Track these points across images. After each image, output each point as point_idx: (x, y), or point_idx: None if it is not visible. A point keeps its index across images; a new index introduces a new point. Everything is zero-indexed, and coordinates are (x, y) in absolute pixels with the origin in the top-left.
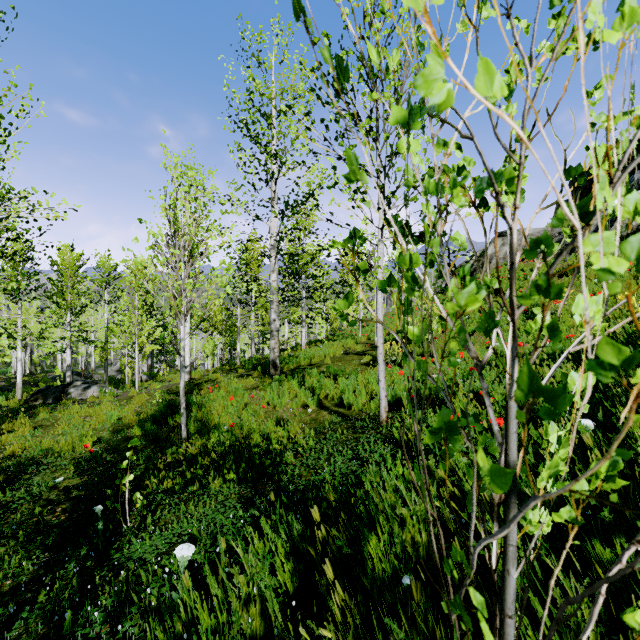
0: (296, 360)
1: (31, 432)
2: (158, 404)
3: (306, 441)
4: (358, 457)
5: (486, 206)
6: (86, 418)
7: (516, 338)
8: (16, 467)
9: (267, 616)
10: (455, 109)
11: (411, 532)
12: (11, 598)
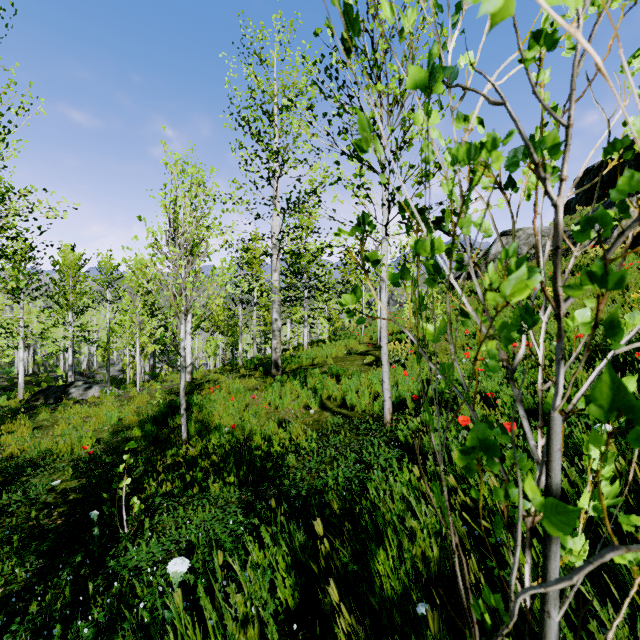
0: (298, 360)
1: (31, 433)
2: (159, 404)
3: (308, 443)
4: (362, 460)
5: (514, 187)
6: (86, 419)
7: (562, 337)
8: (14, 469)
9: (266, 637)
10: (481, 72)
11: (421, 546)
12: (2, 608)
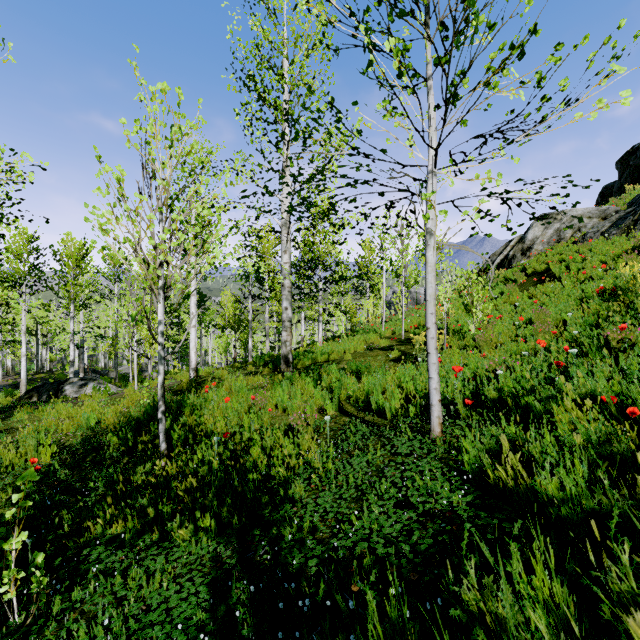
0: (312, 356)
1: None
2: (150, 404)
3: (323, 462)
4: (406, 499)
5: None
6: (64, 420)
7: None
8: None
9: None
10: None
11: None
12: None
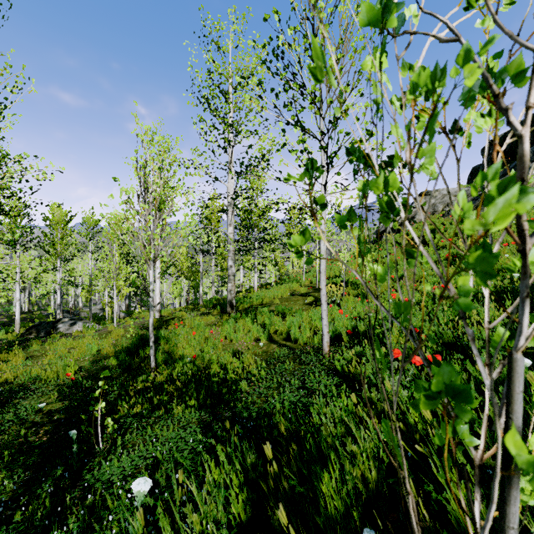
0: (249, 300)
1: (23, 362)
2: (132, 338)
3: (258, 371)
4: (304, 386)
5: (459, 131)
6: (71, 350)
7: (528, 274)
8: (8, 392)
9: None
10: (432, 13)
11: (361, 468)
12: None
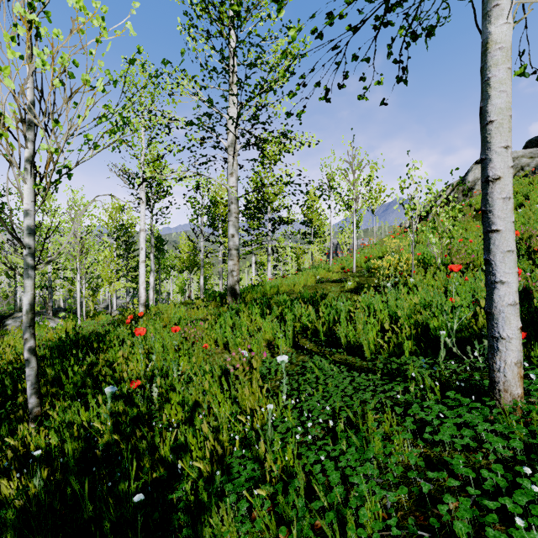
0: (260, 289)
1: None
2: None
3: None
4: None
5: None
6: None
7: None
8: None
9: None
10: None
11: None
12: None
